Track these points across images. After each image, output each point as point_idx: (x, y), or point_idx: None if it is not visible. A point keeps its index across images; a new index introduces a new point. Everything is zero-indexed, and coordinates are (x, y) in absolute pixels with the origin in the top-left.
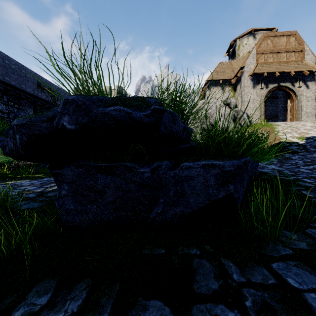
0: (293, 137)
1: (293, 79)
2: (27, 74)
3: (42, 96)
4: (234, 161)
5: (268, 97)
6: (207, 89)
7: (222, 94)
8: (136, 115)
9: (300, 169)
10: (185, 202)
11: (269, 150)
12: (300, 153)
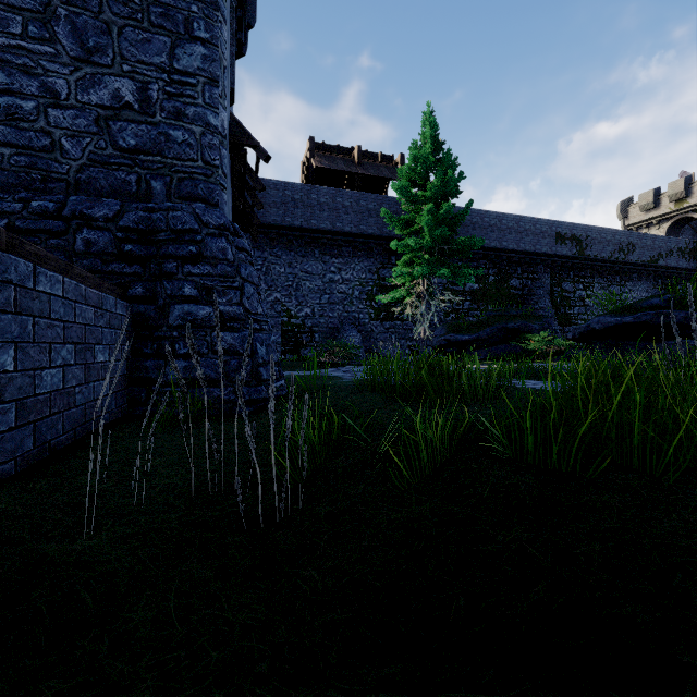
0: None
1: None
2: (543, 228)
3: (562, 251)
4: None
5: None
6: None
7: None
8: (625, 320)
9: None
10: None
11: None
12: None
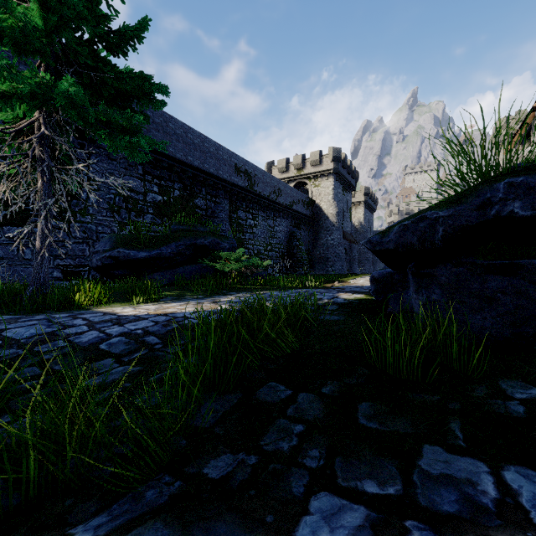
0: None
1: None
2: (224, 156)
3: (238, 182)
4: None
5: None
6: None
7: None
8: None
9: None
10: None
11: None
12: None
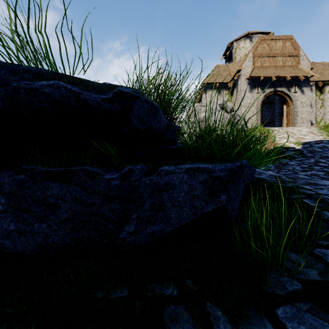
0: (290, 142)
1: (288, 84)
2: None
3: None
4: (227, 165)
5: (264, 102)
6: (203, 92)
7: (219, 97)
8: (88, 98)
9: (298, 175)
10: (165, 217)
11: (266, 156)
12: (297, 158)
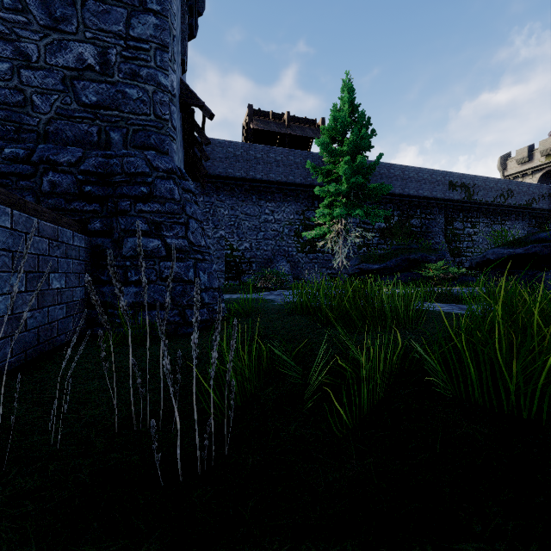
0: None
1: None
2: (438, 178)
3: (453, 197)
4: None
5: None
6: None
7: None
8: (517, 252)
9: None
10: None
11: None
12: None
